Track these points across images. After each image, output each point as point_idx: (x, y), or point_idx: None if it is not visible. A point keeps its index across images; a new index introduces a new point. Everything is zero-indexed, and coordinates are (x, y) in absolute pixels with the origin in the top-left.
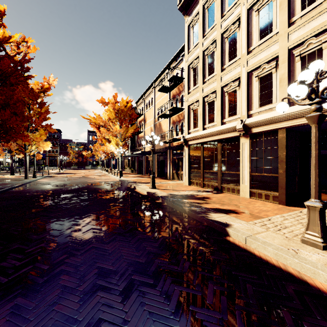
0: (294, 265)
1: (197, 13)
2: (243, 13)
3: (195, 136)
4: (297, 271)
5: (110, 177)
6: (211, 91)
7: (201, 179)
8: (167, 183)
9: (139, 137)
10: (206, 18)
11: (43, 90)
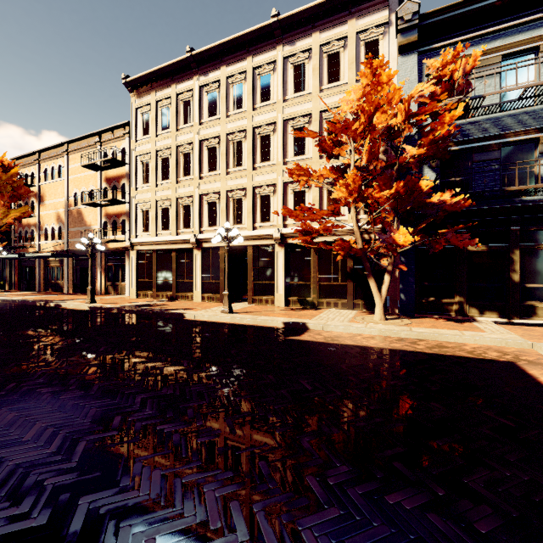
0: (214, 319)
1: (149, 103)
2: (196, 141)
3: (147, 242)
4: (215, 321)
5: None
6: (166, 197)
7: (153, 289)
8: (104, 298)
9: (22, 224)
10: (160, 116)
11: None
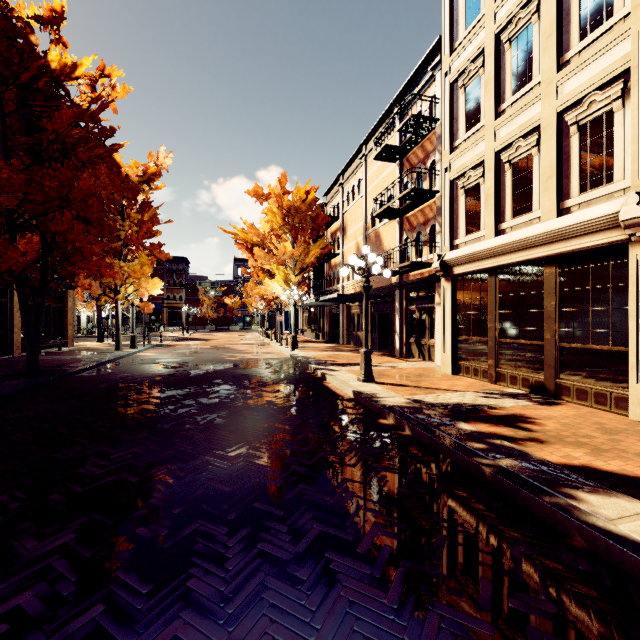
0: None
1: None
2: None
3: (473, 253)
4: None
5: (273, 348)
6: (523, 130)
7: (489, 360)
8: (398, 366)
9: (331, 266)
10: None
11: (147, 178)
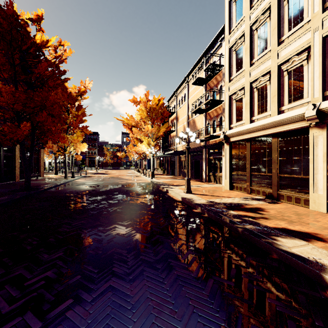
0: None
1: None
2: None
3: (239, 131)
4: None
5: (142, 177)
6: (263, 73)
7: (247, 183)
8: (204, 186)
9: (171, 137)
10: None
11: (80, 94)
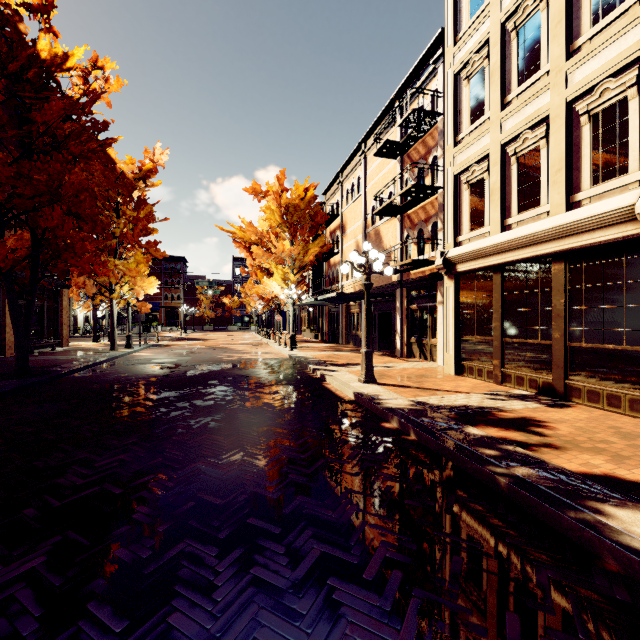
0: None
1: None
2: None
3: (478, 250)
4: None
5: (272, 348)
6: (531, 121)
7: (494, 360)
8: (400, 366)
9: (330, 265)
10: None
11: (143, 175)
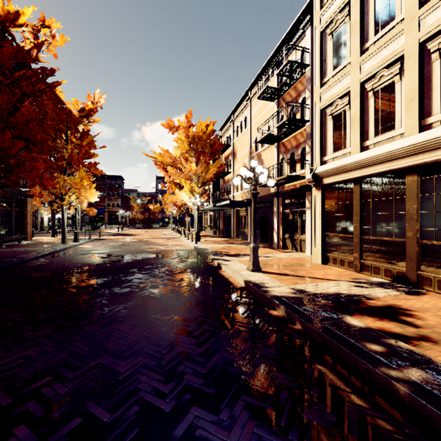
0: None
1: None
2: None
3: (341, 166)
4: None
5: (182, 241)
6: (387, 61)
7: (354, 253)
8: (278, 256)
9: (225, 181)
10: None
11: (86, 113)
